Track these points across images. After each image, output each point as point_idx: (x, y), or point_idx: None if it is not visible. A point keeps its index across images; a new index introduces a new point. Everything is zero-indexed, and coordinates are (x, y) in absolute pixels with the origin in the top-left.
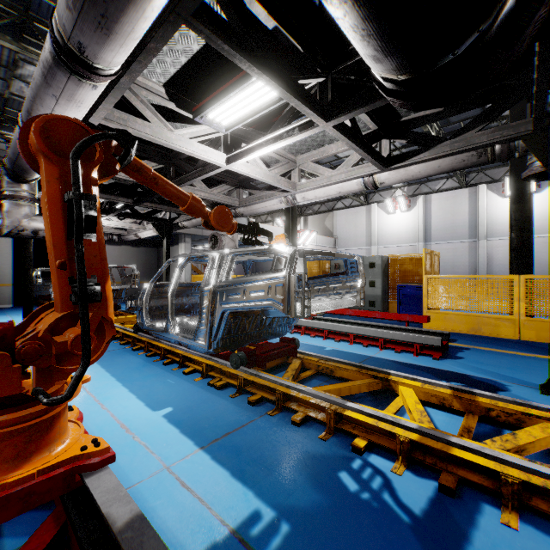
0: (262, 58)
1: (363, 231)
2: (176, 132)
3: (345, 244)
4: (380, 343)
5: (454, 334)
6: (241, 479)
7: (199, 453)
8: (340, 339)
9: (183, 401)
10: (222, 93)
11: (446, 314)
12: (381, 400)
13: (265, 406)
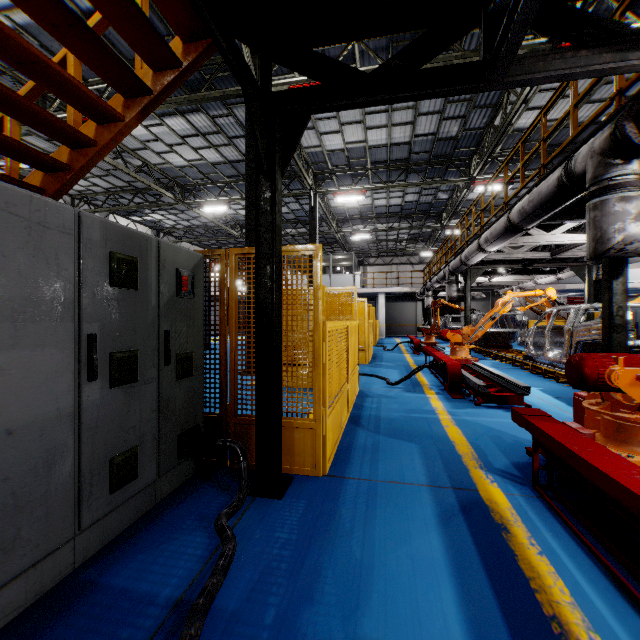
0: None
1: None
2: None
3: None
4: None
5: None
6: None
7: None
8: None
9: None
10: None
11: None
12: None
13: (482, 354)
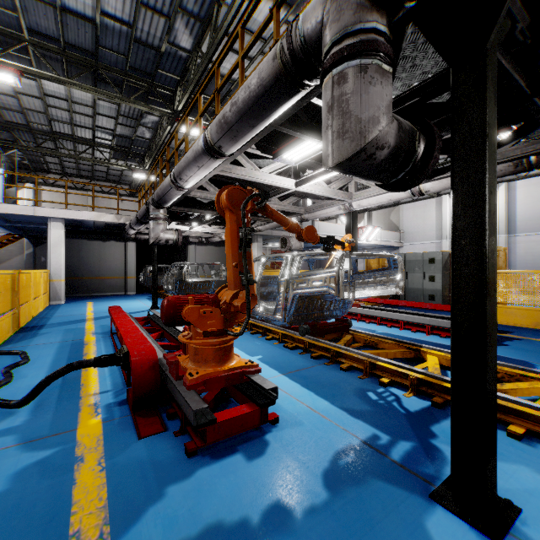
0: (320, 130)
1: (432, 224)
2: (261, 171)
3: (413, 238)
4: (427, 329)
5: (512, 328)
6: (307, 388)
7: (282, 376)
8: (392, 326)
9: (268, 353)
10: (293, 143)
11: (506, 308)
12: (412, 364)
13: (323, 360)
